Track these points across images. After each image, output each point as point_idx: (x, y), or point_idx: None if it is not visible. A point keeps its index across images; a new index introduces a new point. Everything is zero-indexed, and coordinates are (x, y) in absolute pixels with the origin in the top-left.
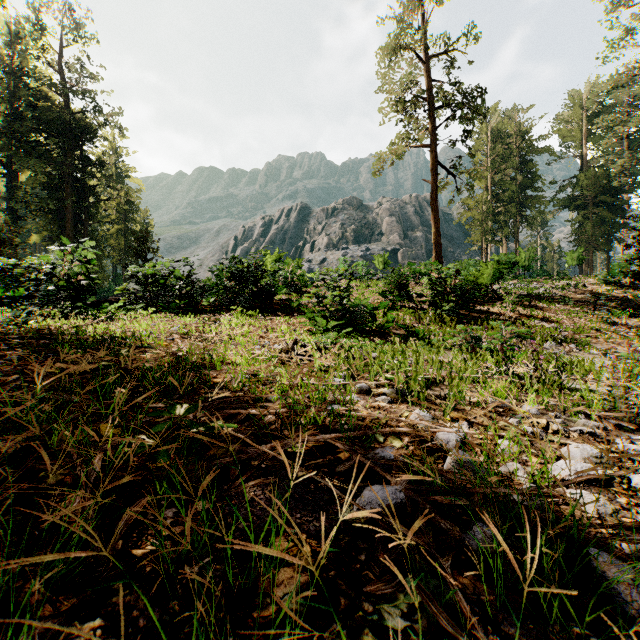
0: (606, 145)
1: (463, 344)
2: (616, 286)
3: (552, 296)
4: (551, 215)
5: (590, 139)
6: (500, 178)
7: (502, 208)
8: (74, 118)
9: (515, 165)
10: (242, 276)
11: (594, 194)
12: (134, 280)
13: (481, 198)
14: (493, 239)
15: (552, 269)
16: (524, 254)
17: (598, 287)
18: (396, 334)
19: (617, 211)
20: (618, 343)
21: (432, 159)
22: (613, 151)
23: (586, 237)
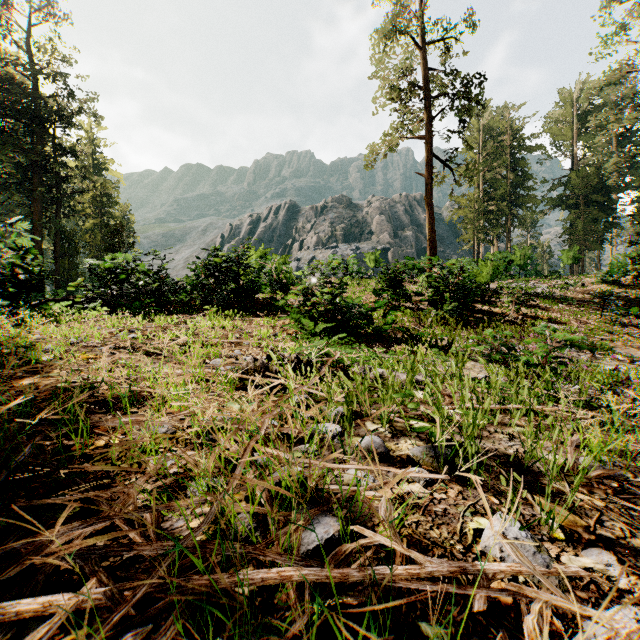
0: (599, 143)
1: (492, 355)
2: (615, 285)
3: (553, 296)
4: (542, 215)
5: (581, 138)
6: (491, 176)
7: (494, 206)
8: (43, 102)
9: (507, 163)
10: (220, 272)
11: (585, 193)
12: (92, 275)
13: (473, 196)
14: (485, 238)
15: (542, 269)
16: (519, 252)
17: (597, 286)
18: (395, 338)
19: (608, 211)
20: (637, 347)
21: (426, 151)
22: (602, 151)
23: (578, 237)
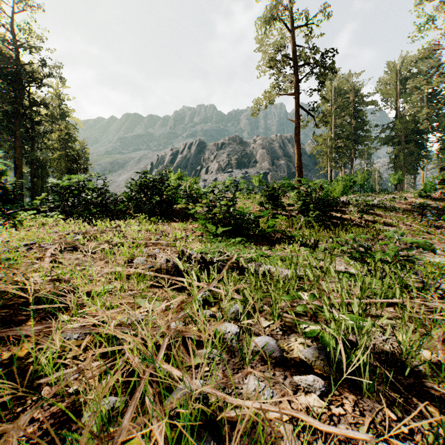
0: (415, 99)
1: (353, 253)
2: (428, 199)
3: (385, 206)
4: (375, 149)
5: (402, 96)
6: (340, 122)
7: (342, 143)
8: (23, 68)
9: (351, 113)
10: (148, 189)
11: (405, 134)
12: (53, 191)
13: (327, 136)
14: (335, 165)
15: (375, 187)
16: (360, 175)
17: (415, 200)
18: (275, 238)
19: (421, 147)
20: None
21: (295, 104)
22: (417, 105)
23: (400, 165)
